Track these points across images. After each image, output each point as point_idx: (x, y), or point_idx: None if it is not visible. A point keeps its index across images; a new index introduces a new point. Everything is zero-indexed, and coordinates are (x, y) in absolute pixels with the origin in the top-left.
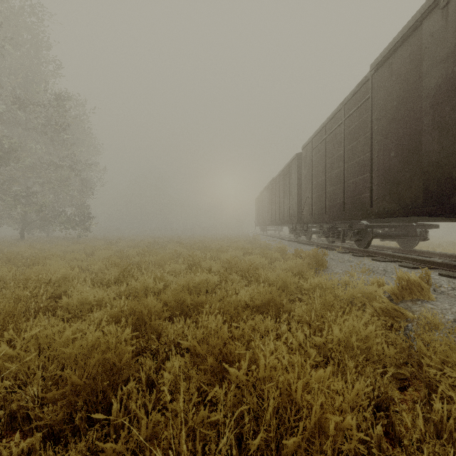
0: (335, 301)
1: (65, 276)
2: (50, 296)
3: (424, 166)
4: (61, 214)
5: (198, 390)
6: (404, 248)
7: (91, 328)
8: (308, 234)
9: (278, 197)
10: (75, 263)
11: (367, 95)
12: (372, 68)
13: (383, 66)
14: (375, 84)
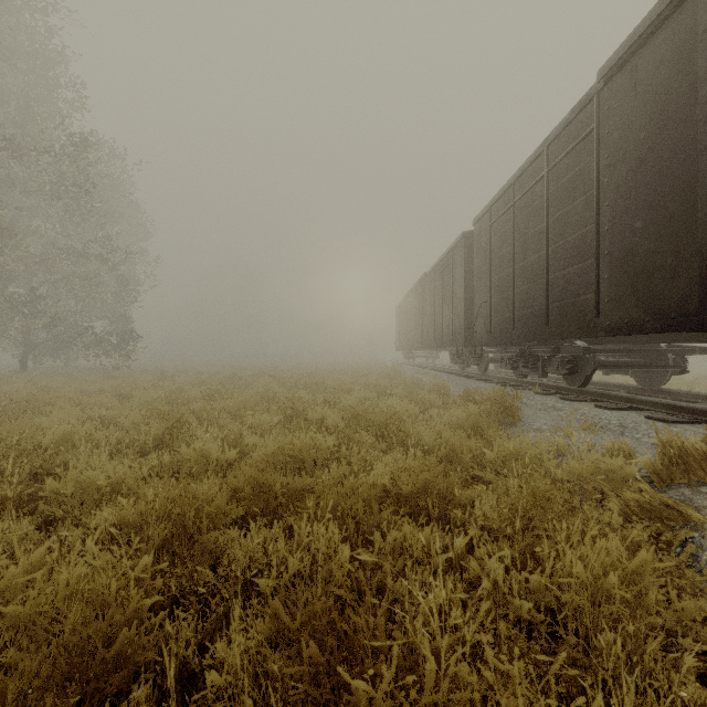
0: (555, 489)
1: (69, 437)
2: (38, 472)
3: (701, 242)
4: (86, 332)
5: (284, 706)
6: (645, 386)
7: (89, 542)
8: (483, 364)
9: (432, 304)
10: (95, 411)
11: (589, 126)
12: (600, 76)
13: (620, 73)
14: (604, 106)
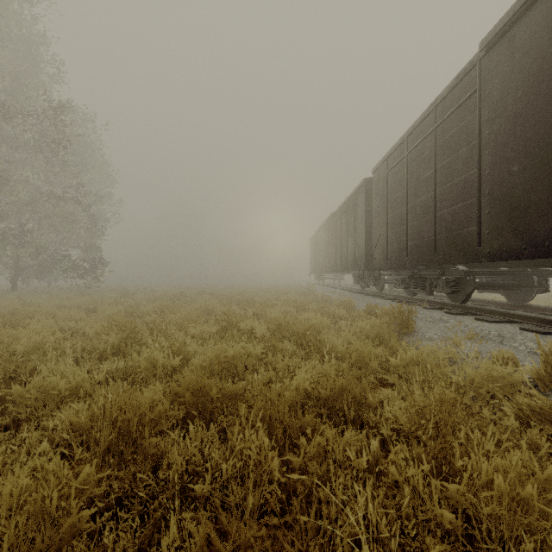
0: (458, 396)
1: (40, 346)
2: (12, 376)
3: None
4: (64, 259)
5: None
6: (514, 302)
7: (45, 444)
8: (380, 284)
9: (339, 237)
10: (66, 323)
11: (472, 89)
12: (482, 46)
13: (499, 43)
14: (485, 71)
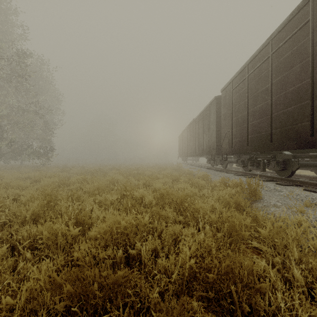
0: None
1: None
2: None
3: None
4: (28, 148)
5: None
6: None
7: None
8: (224, 163)
9: (197, 134)
10: (12, 192)
11: (305, 20)
12: None
13: None
14: None
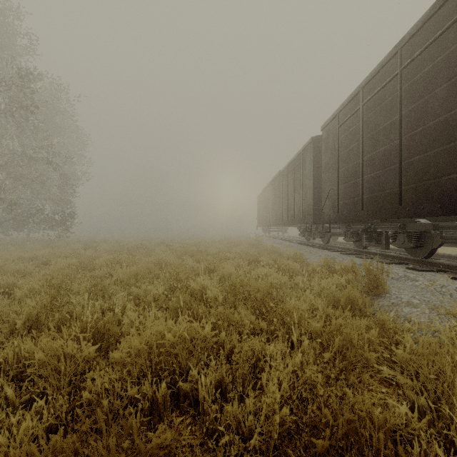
0: None
1: None
2: None
3: None
4: (37, 213)
5: None
6: None
7: None
8: (326, 237)
9: (285, 193)
10: (5, 280)
11: (456, 14)
12: None
13: None
14: None
